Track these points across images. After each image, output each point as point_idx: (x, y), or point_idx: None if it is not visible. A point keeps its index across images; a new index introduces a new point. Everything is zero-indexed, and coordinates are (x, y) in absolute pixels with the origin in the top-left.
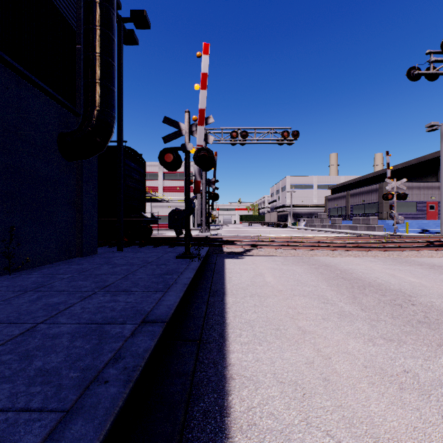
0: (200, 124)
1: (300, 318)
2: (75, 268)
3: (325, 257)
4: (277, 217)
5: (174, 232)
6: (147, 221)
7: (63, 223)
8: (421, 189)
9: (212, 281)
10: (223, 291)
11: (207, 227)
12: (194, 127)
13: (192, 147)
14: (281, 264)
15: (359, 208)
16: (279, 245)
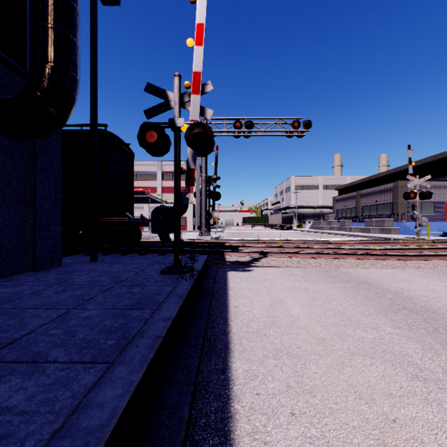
0: (194, 92)
1: (401, 443)
2: (4, 293)
3: (355, 268)
4: (281, 218)
5: (172, 235)
6: (132, 222)
7: (2, 225)
8: (439, 188)
9: (208, 316)
10: (226, 342)
11: (207, 230)
12: (187, 97)
13: (183, 122)
14: (303, 281)
15: (371, 209)
16: (295, 252)
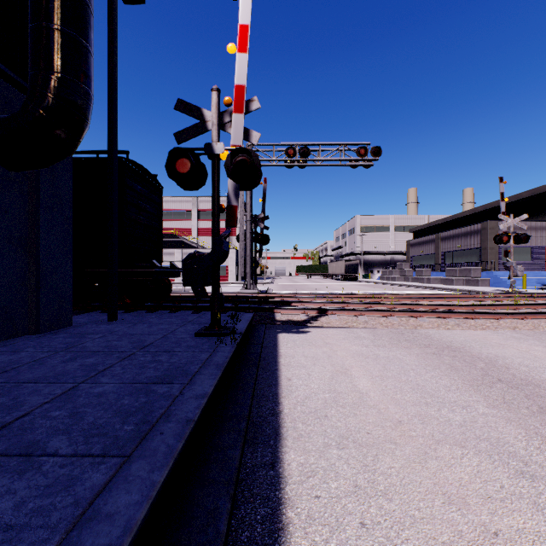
0: (237, 110)
1: None
2: None
3: (436, 329)
4: (344, 267)
5: (209, 288)
6: (160, 272)
7: None
8: (537, 230)
9: (253, 392)
10: (277, 426)
11: (253, 281)
12: (228, 117)
13: (222, 148)
14: (372, 346)
15: (453, 255)
16: (362, 309)
